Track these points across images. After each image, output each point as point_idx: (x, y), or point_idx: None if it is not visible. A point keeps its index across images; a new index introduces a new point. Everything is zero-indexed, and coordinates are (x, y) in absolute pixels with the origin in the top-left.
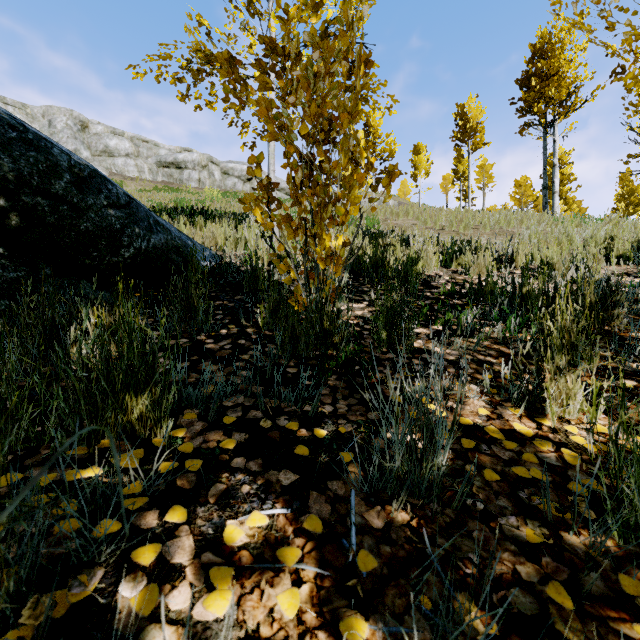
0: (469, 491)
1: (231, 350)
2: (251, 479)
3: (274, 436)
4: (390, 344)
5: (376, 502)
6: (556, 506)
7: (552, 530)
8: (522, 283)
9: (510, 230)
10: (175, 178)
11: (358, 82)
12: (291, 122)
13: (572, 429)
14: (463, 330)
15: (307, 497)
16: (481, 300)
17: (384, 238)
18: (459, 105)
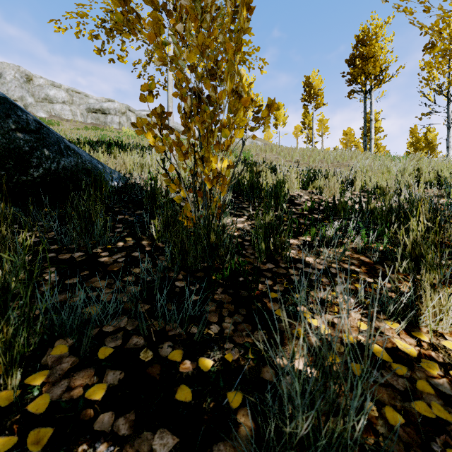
0: (378, 448)
1: (124, 263)
2: (116, 451)
3: (154, 373)
4: (268, 254)
5: None
6: None
7: None
8: (368, 202)
9: (344, 163)
10: (101, 121)
11: (242, 18)
12: (179, 49)
13: (450, 345)
14: (326, 241)
15: None
16: (335, 215)
17: (257, 166)
18: (306, 77)
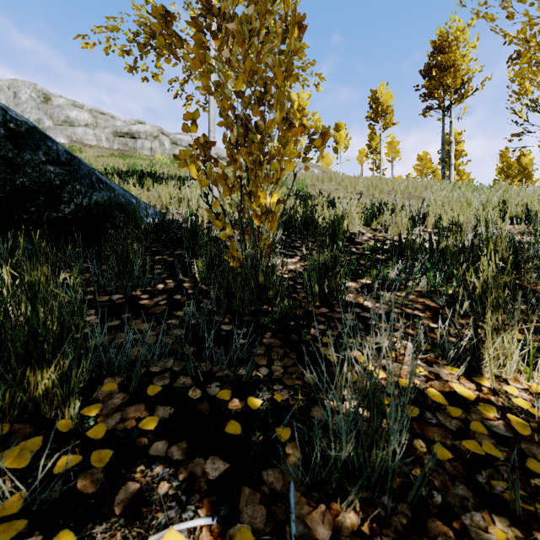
0: (423, 477)
1: (166, 306)
2: (171, 472)
3: (203, 409)
4: (322, 298)
5: (319, 498)
6: (520, 493)
7: (524, 530)
8: (438, 240)
9: (417, 195)
10: (130, 146)
11: (293, 40)
12: (226, 77)
13: (512, 390)
14: (389, 284)
15: (238, 496)
16: (401, 255)
17: (312, 199)
18: (372, 91)
